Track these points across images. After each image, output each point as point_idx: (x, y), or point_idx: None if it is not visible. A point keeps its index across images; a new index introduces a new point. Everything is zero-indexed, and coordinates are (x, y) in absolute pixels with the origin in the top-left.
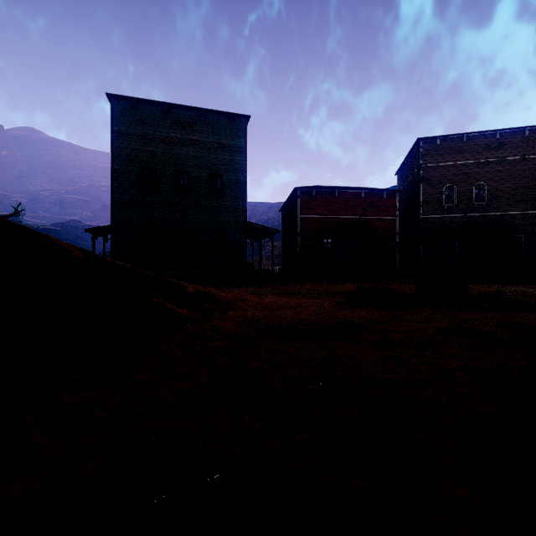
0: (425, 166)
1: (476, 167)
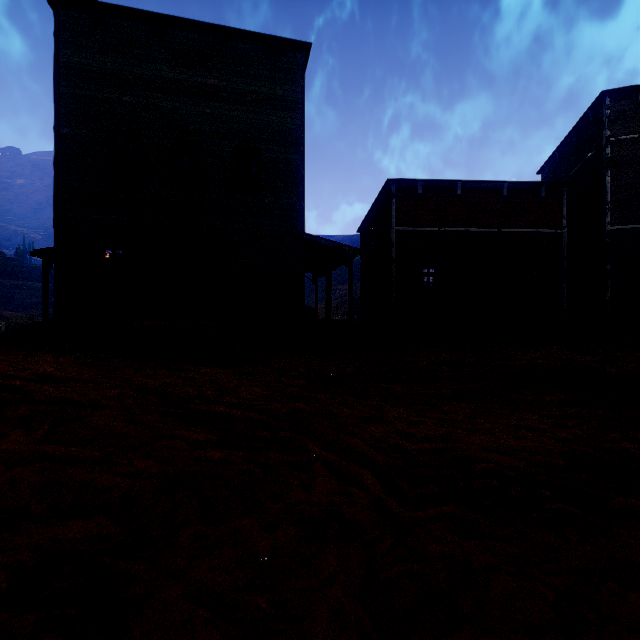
0: (616, 139)
1: None
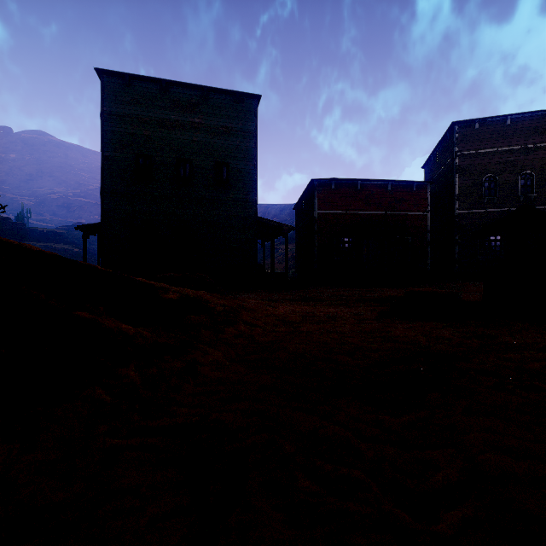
0: (462, 153)
1: (521, 153)
